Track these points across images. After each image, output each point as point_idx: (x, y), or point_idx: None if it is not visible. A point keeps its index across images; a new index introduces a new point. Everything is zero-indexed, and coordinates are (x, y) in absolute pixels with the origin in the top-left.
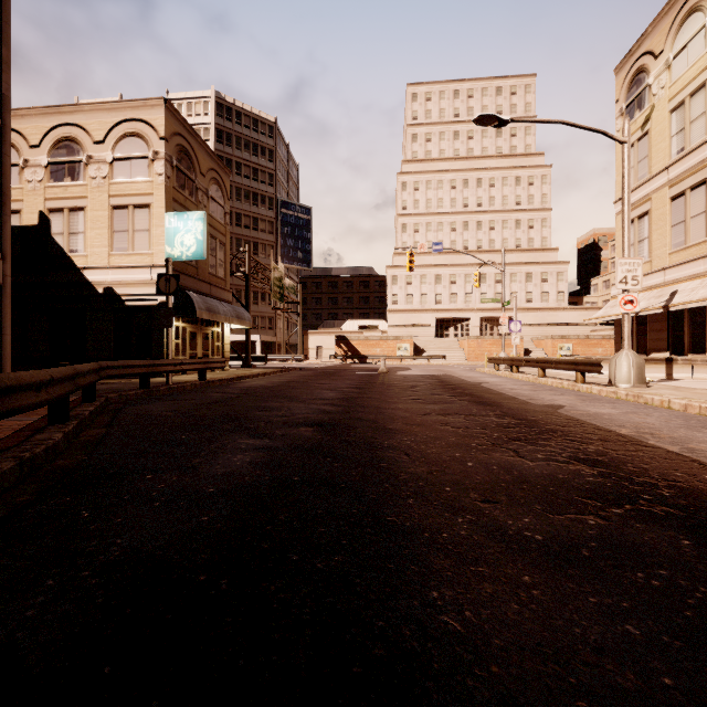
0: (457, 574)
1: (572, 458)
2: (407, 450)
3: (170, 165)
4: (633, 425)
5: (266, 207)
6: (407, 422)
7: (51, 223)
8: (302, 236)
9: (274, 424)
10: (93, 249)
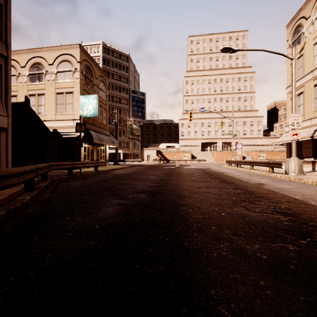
0: (224, 279)
1: (274, 211)
2: (191, 206)
3: (82, 74)
4: (301, 194)
5: (125, 93)
6: (190, 191)
7: (30, 101)
8: (140, 106)
9: (128, 192)
10: (48, 112)
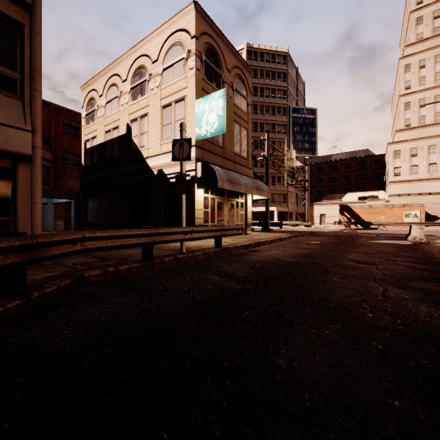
0: None
1: None
2: None
3: (200, 59)
4: None
5: (281, 114)
6: None
7: (131, 130)
8: (308, 132)
9: None
10: (152, 142)
